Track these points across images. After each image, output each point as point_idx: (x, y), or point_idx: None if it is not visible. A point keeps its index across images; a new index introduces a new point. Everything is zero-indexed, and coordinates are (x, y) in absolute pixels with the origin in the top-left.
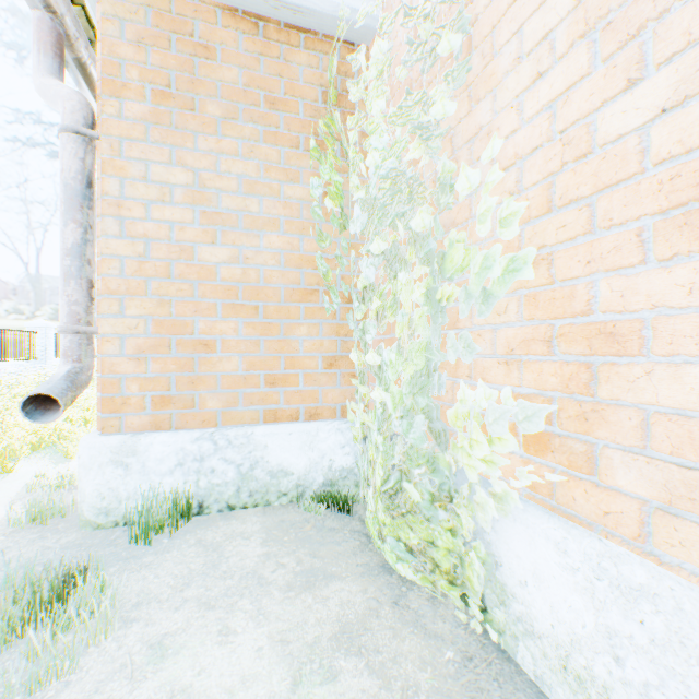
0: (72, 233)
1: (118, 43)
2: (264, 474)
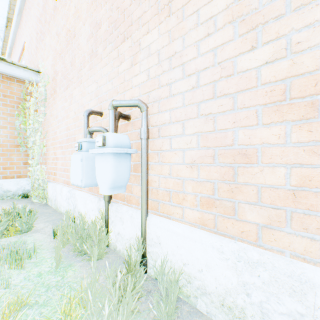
0: None
1: None
2: (2, 191)
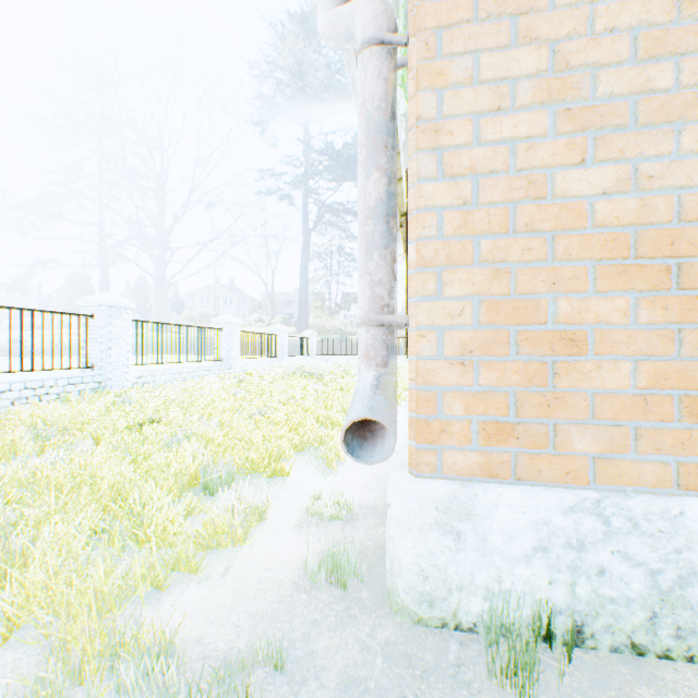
0: (374, 185)
1: None
2: None
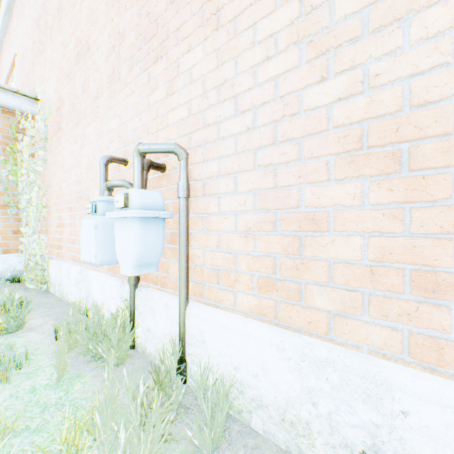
0: None
1: None
2: None
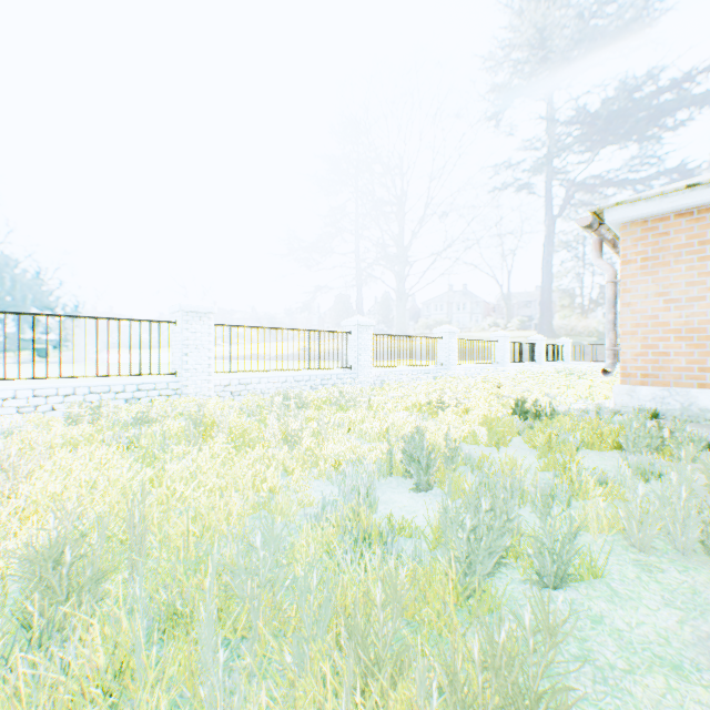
0: (609, 316)
1: (626, 247)
2: (695, 409)
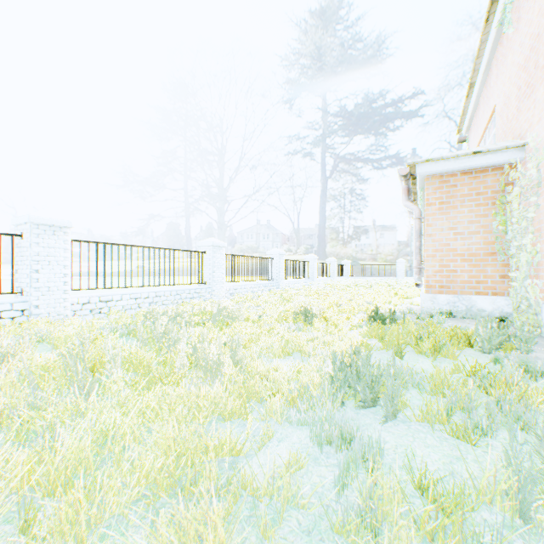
0: (417, 243)
1: (429, 193)
2: (474, 310)
